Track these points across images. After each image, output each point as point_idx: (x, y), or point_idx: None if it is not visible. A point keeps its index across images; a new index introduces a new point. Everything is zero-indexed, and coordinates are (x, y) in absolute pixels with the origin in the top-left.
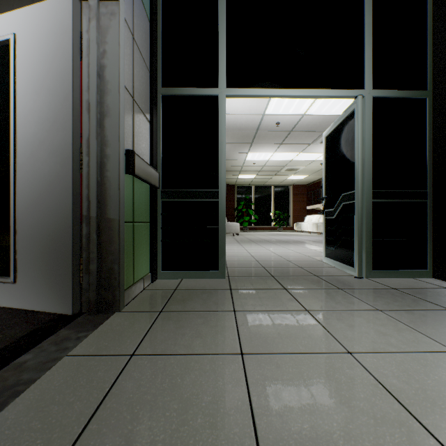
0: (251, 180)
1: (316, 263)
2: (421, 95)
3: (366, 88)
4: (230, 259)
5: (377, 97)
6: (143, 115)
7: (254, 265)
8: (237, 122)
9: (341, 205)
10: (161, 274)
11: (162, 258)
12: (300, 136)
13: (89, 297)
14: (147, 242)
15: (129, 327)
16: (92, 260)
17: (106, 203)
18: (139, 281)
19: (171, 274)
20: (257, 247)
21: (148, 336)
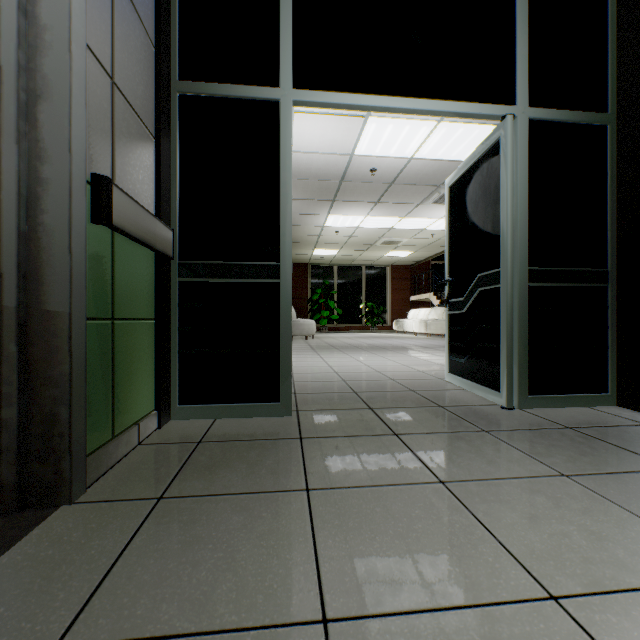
0: (332, 257)
1: (435, 384)
2: (600, 120)
3: (518, 104)
4: (300, 378)
5: (535, 119)
6: (139, 120)
7: (340, 389)
8: (312, 165)
9: (476, 293)
10: (177, 411)
11: (180, 383)
12: (405, 191)
13: (0, 478)
14: (148, 355)
15: (79, 547)
16: (7, 399)
17: (40, 278)
18: (128, 431)
19: (196, 410)
20: (342, 356)
21: (114, 574)
